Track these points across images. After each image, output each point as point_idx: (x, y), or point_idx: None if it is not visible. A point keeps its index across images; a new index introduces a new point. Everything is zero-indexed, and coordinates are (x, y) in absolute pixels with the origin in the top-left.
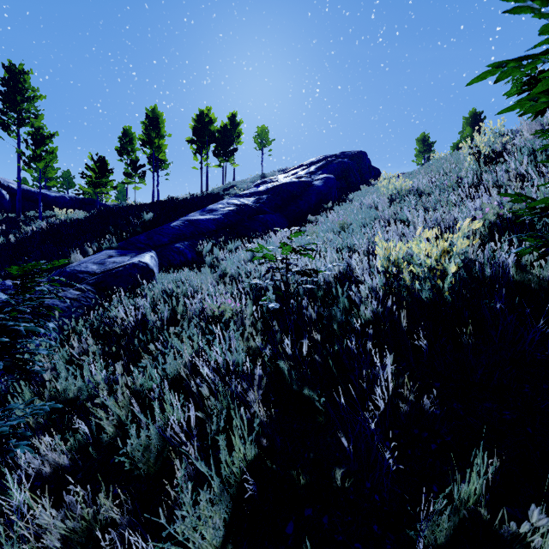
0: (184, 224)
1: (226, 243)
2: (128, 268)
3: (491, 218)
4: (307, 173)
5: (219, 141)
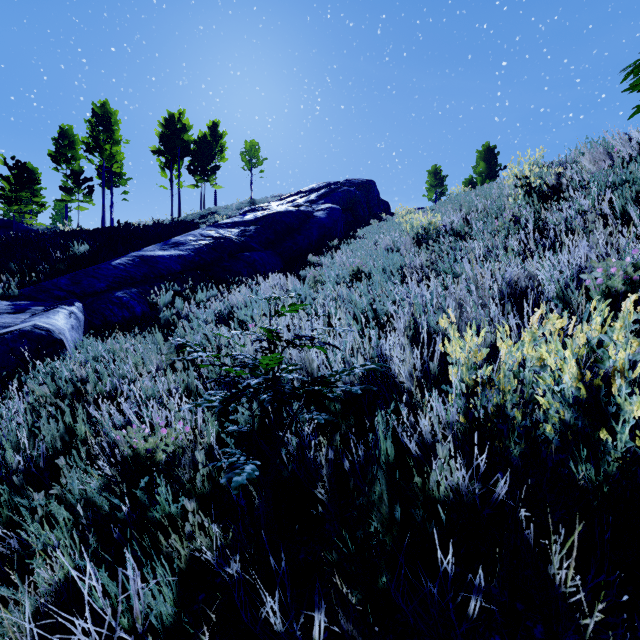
0: (133, 262)
1: (195, 290)
2: (8, 340)
3: (619, 285)
4: (307, 202)
5: (195, 155)
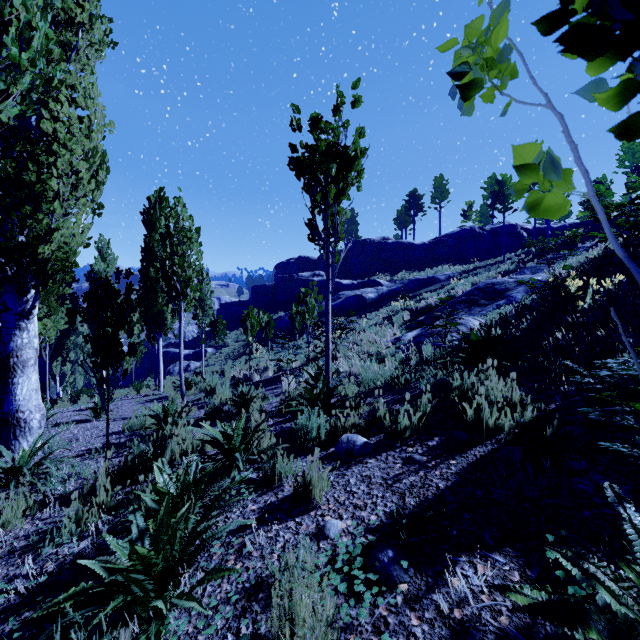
0: None
1: None
2: None
3: None
4: None
5: None
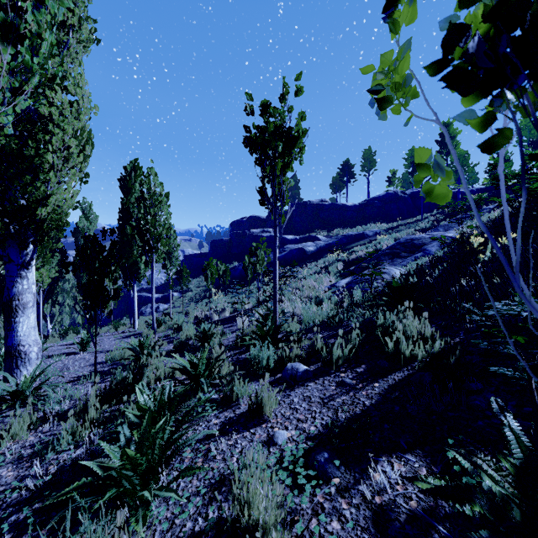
0: None
1: None
2: None
3: None
4: None
5: None
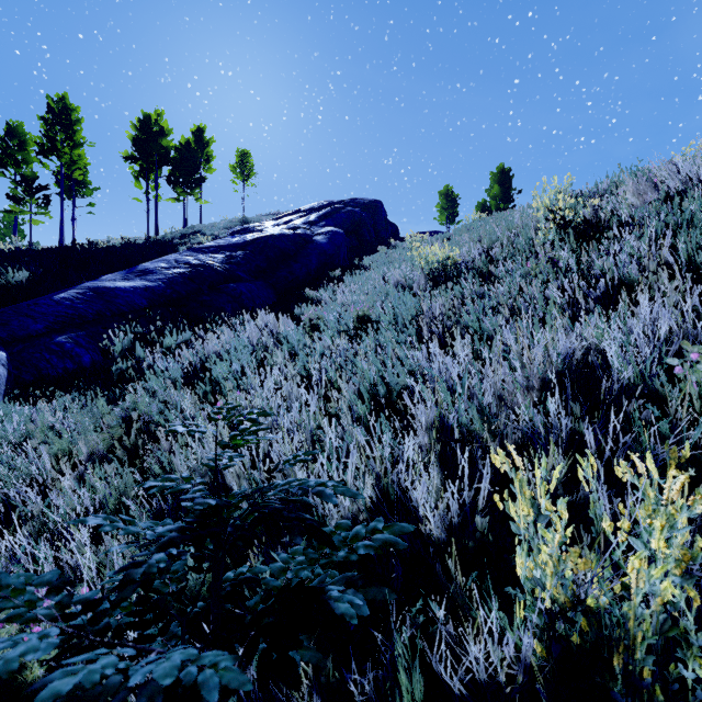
0: (83, 296)
1: (164, 332)
2: None
3: None
4: (306, 223)
5: (176, 164)
